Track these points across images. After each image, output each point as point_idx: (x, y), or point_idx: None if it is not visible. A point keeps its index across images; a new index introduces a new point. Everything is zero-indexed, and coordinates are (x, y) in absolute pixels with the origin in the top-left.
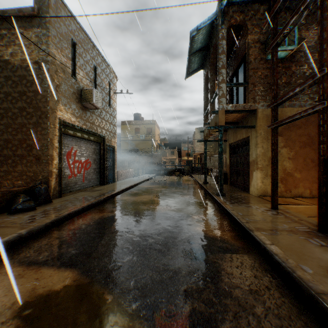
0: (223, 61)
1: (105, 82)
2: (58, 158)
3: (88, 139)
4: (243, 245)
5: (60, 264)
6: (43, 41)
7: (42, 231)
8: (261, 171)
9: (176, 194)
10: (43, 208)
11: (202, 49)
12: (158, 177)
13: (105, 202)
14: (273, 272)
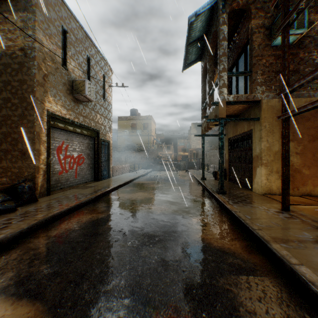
0: (224, 48)
1: (99, 75)
2: (46, 153)
3: (81, 133)
4: (259, 262)
5: (23, 293)
6: (29, 26)
7: (16, 240)
8: (265, 167)
9: (173, 191)
10: (26, 209)
11: (200, 38)
12: (154, 172)
13: (97, 200)
14: (312, 309)
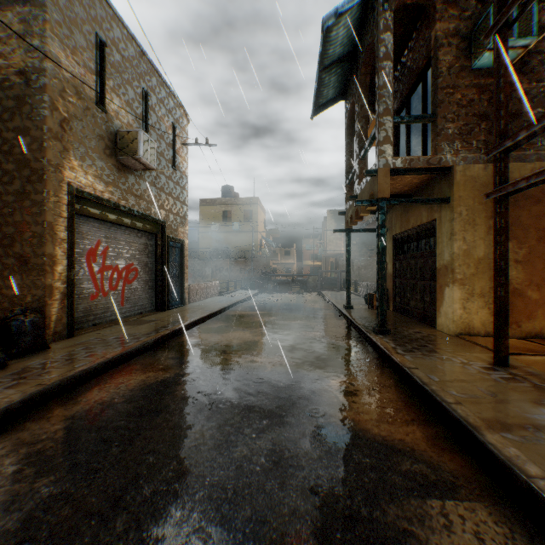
0: (387, 73)
1: (165, 123)
2: (66, 260)
3: (133, 227)
4: (463, 469)
5: None
6: (35, 31)
7: None
8: (460, 286)
9: (296, 329)
10: (24, 364)
11: (343, 59)
12: (263, 295)
13: (159, 346)
14: None
